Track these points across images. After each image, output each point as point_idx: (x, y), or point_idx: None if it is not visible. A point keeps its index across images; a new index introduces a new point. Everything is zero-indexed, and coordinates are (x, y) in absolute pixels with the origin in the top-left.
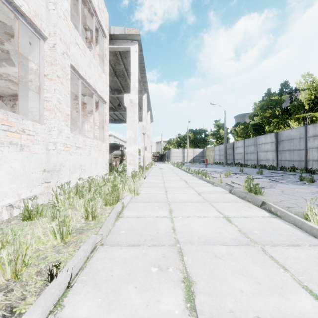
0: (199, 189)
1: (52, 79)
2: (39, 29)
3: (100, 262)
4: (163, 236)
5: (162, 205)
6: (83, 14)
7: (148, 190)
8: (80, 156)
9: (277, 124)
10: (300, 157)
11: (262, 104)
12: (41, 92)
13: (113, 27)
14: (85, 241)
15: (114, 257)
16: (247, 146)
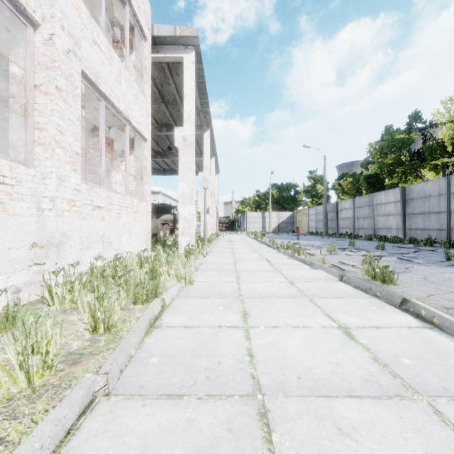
0: (290, 273)
1: (48, 93)
2: (24, 7)
3: (90, 446)
4: (229, 373)
5: (230, 303)
6: (110, 2)
7: (210, 275)
8: (102, 222)
9: (403, 175)
10: (440, 224)
11: (380, 145)
12: (29, 113)
13: (157, 25)
14: (76, 385)
15: (124, 430)
16: (357, 208)
